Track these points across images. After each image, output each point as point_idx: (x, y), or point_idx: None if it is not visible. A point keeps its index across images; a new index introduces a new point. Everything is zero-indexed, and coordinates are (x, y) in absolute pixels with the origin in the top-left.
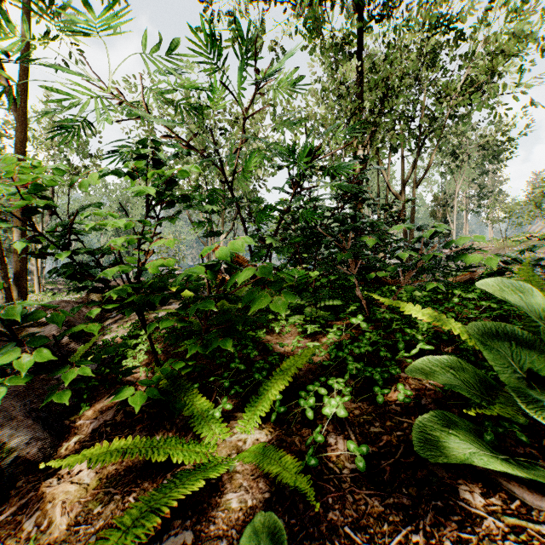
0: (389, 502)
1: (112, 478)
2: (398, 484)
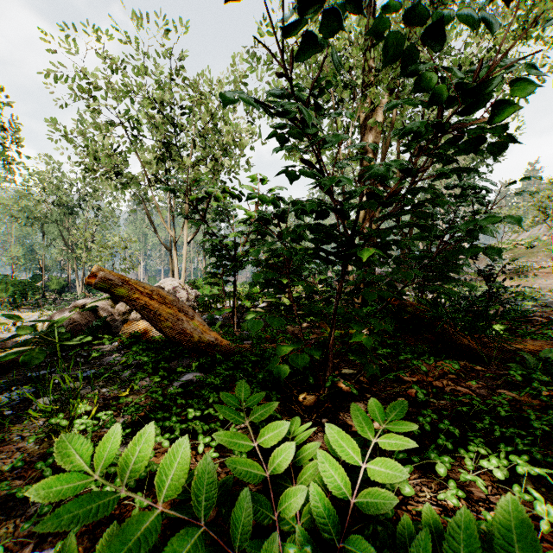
0: None
1: None
2: None
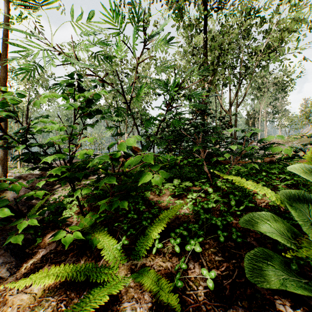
0: (230, 311)
1: (52, 289)
2: (235, 298)
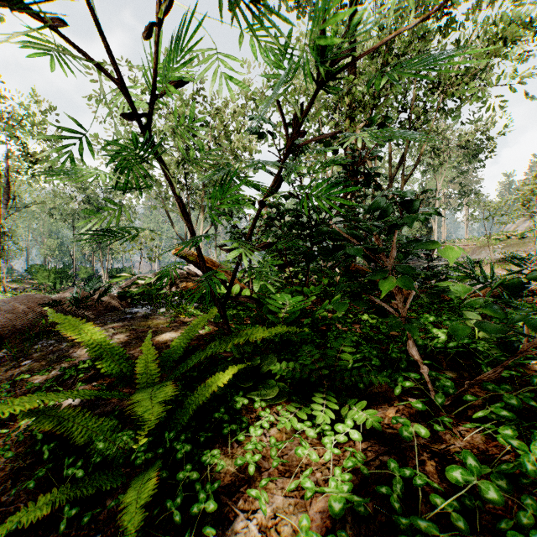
0: None
1: None
2: None
